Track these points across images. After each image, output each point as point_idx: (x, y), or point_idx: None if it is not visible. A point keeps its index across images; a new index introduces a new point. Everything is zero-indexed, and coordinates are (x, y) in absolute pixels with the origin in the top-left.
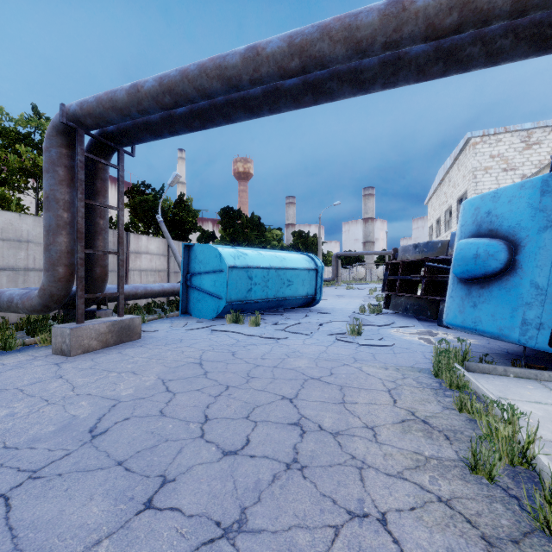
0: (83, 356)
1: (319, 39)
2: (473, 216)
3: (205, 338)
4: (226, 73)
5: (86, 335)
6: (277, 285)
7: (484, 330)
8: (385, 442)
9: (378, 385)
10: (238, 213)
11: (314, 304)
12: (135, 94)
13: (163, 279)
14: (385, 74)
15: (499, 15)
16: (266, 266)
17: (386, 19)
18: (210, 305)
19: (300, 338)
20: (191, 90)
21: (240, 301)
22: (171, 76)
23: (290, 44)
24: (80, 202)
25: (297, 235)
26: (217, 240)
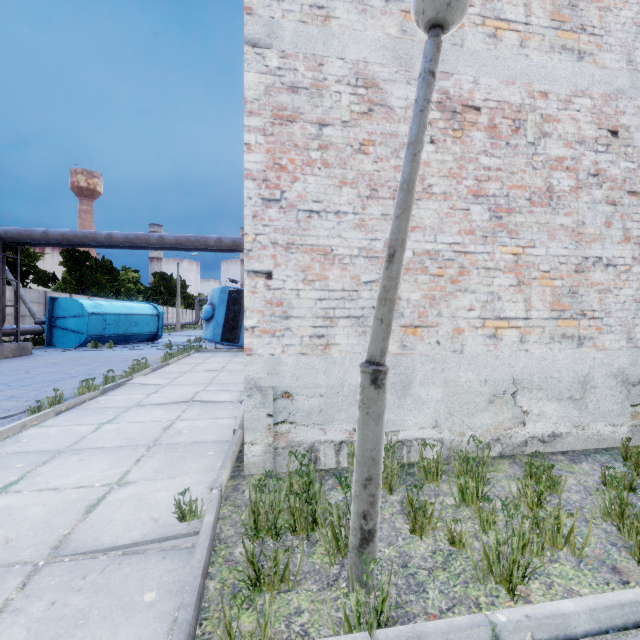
0: (7, 359)
1: (137, 240)
2: (210, 296)
3: (78, 353)
4: (98, 240)
5: (6, 350)
6: (126, 326)
7: (207, 338)
8: (150, 359)
9: (160, 355)
10: (86, 256)
11: (157, 338)
12: (46, 237)
13: (10, 322)
14: (165, 248)
15: (191, 247)
16: (117, 313)
17: (159, 241)
18: (74, 339)
19: (137, 350)
20: (79, 242)
21: (97, 335)
22: (69, 235)
23: (126, 239)
24: (0, 280)
25: (158, 276)
26: (60, 282)
